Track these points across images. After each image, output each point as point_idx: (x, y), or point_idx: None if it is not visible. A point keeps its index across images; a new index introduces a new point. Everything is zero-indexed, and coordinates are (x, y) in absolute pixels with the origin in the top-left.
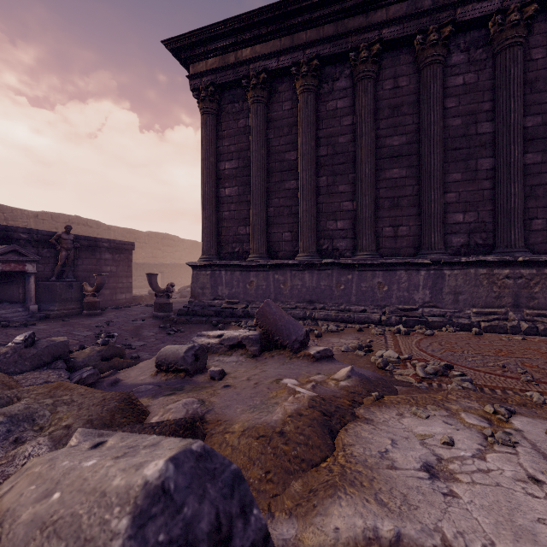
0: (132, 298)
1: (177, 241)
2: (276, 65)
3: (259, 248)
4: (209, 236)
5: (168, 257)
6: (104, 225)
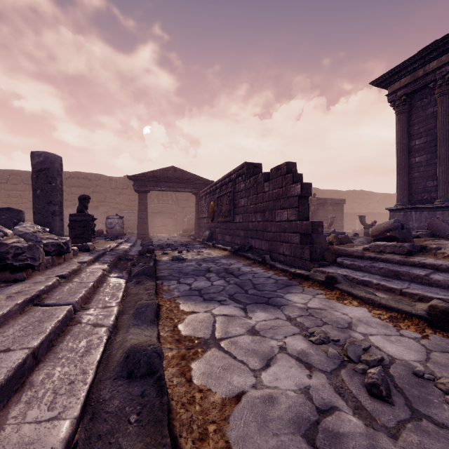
0: None
1: (370, 195)
2: None
3: (444, 195)
4: (402, 190)
5: (363, 208)
6: (319, 190)
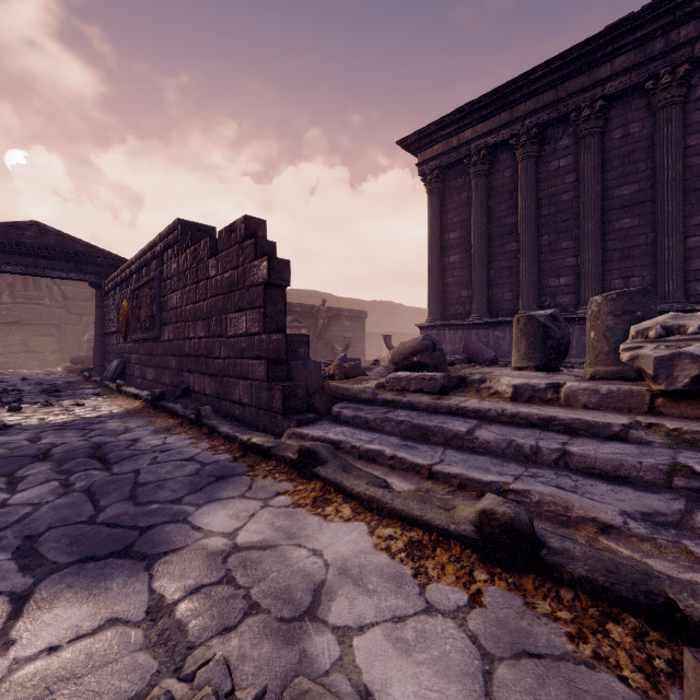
0: (365, 361)
1: (400, 309)
2: (496, 140)
3: (480, 308)
4: (435, 300)
5: (391, 327)
6: (335, 297)
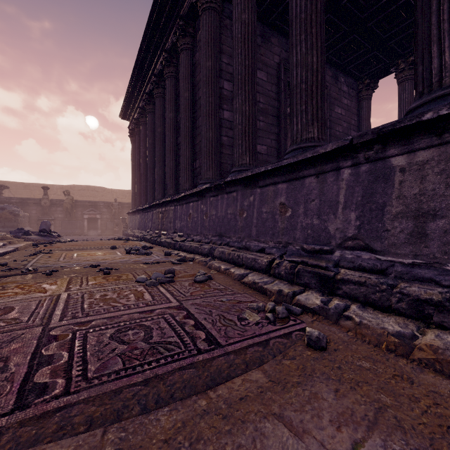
0: None
1: None
2: (137, 115)
3: (137, 204)
4: (132, 199)
5: None
6: None
